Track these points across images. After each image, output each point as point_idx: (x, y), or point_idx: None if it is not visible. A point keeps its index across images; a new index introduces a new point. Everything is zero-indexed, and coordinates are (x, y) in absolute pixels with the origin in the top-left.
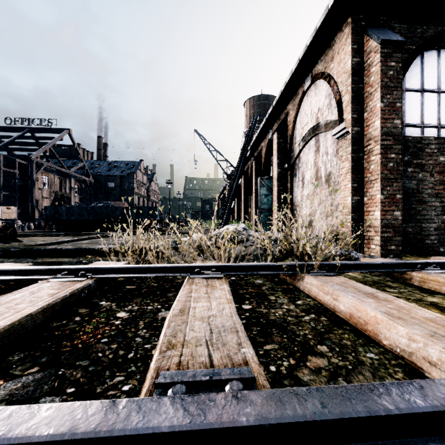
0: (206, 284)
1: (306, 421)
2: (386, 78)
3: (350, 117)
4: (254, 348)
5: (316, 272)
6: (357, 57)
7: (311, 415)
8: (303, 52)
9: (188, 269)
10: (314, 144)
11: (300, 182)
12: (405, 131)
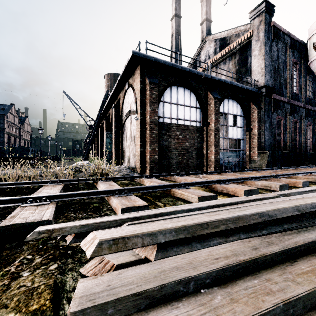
0: (53, 186)
1: (57, 195)
2: (151, 98)
3: (139, 112)
4: None
5: (103, 180)
6: (142, 85)
7: (58, 194)
8: (122, 73)
9: (45, 182)
10: (130, 119)
11: (125, 138)
12: (164, 120)
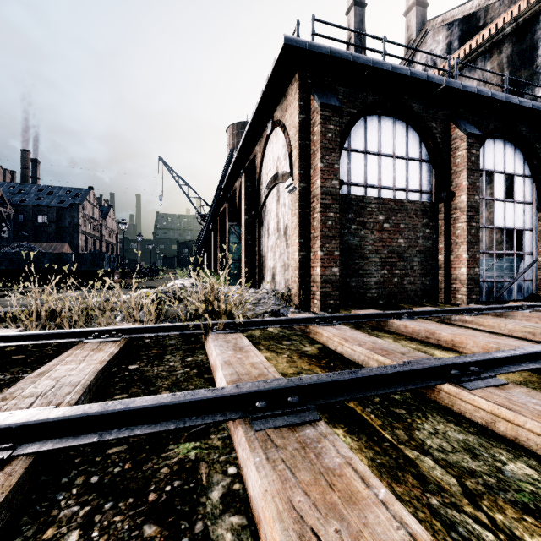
0: (96, 347)
1: (43, 422)
2: (325, 139)
3: (297, 173)
4: (104, 399)
5: (220, 330)
6: (304, 114)
7: (48, 418)
8: (260, 97)
9: (85, 334)
10: (276, 193)
11: (266, 232)
12: (350, 189)
